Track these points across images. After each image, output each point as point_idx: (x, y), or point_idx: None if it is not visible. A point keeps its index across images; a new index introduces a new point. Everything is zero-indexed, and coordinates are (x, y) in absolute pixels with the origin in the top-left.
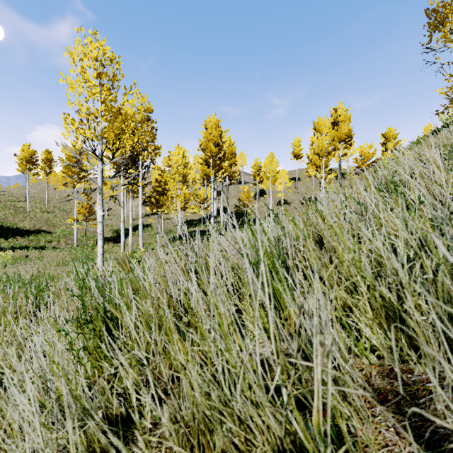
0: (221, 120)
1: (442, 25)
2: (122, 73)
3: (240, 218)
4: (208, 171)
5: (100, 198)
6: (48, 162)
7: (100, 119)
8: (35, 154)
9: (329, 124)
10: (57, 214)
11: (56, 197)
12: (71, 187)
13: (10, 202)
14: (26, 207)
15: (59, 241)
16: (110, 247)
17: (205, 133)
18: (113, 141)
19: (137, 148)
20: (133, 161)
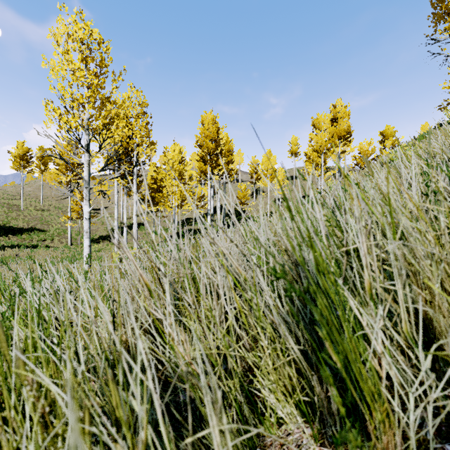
0: (218, 116)
1: (448, 15)
2: (110, 57)
3: (237, 216)
4: (205, 168)
5: (87, 193)
6: (43, 159)
7: (86, 108)
8: (29, 151)
9: (328, 120)
10: (52, 212)
11: (52, 195)
12: (64, 184)
13: (4, 200)
14: (20, 205)
15: (52, 240)
16: (105, 245)
17: (202, 129)
18: (99, 130)
19: (132, 144)
20: (127, 157)
